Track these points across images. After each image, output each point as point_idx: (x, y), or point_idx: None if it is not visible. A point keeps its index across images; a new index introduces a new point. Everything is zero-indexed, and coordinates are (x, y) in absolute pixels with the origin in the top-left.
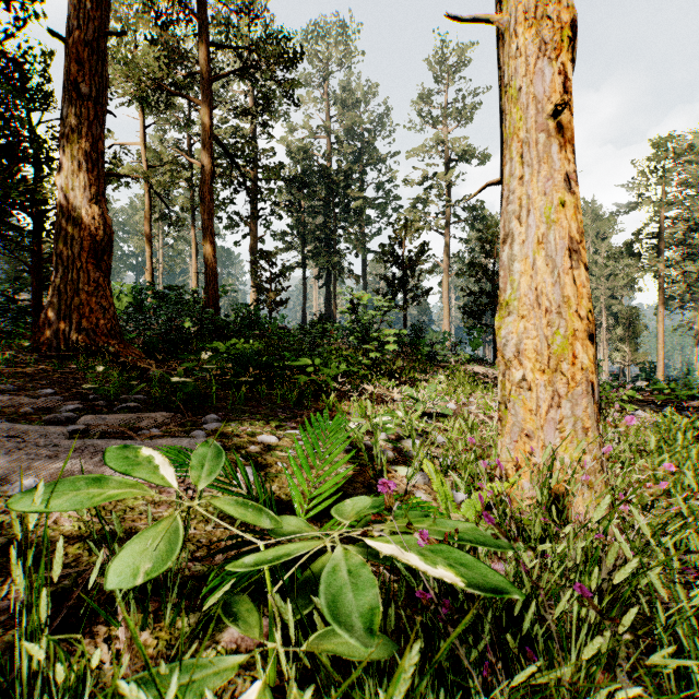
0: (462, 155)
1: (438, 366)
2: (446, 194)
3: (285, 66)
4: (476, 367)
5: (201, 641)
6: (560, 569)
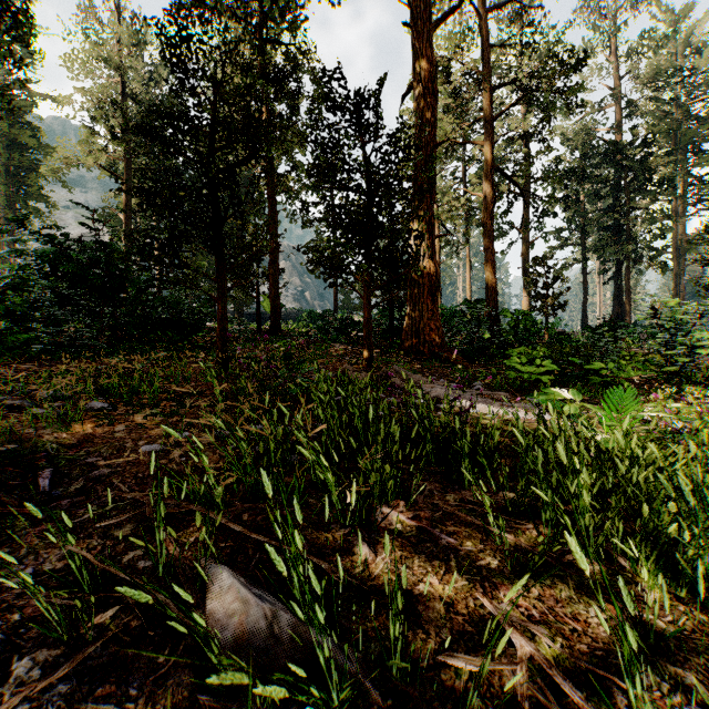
0: None
1: None
2: None
3: (566, 76)
4: None
5: (575, 454)
6: None
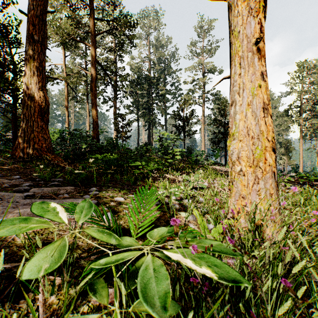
0: (210, 70)
1: (199, 166)
2: (203, 88)
3: (129, 28)
4: (217, 166)
5: (81, 300)
6: (261, 263)
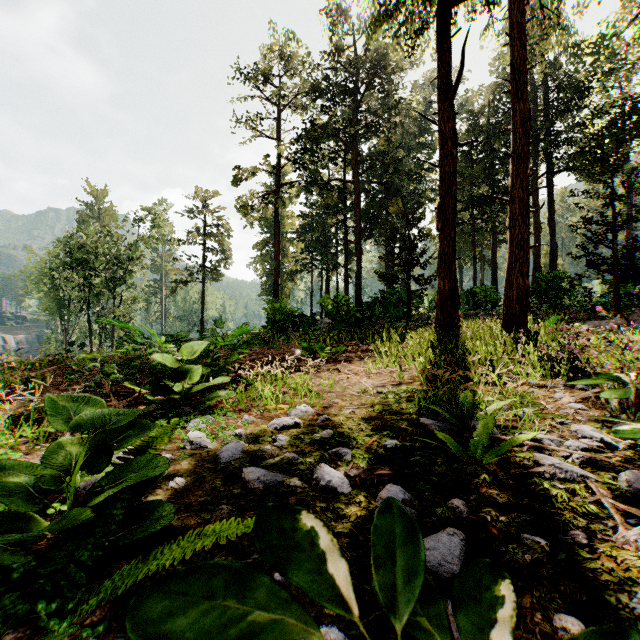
0: None
1: None
2: None
3: None
4: None
5: None
6: None
